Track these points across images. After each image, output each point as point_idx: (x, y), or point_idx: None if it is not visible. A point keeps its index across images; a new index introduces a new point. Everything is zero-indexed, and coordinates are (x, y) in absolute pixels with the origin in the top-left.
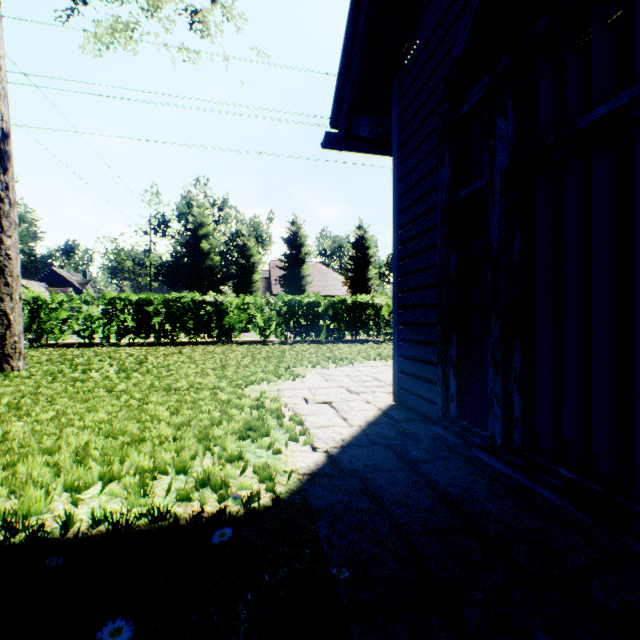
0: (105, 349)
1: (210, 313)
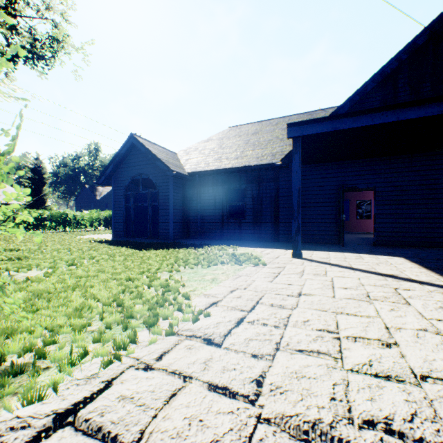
0: None
1: None
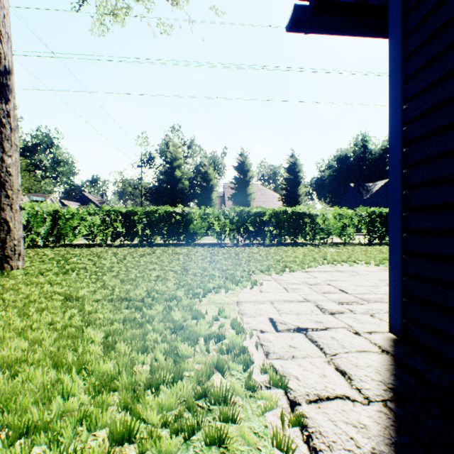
0: (100, 249)
1: (179, 221)
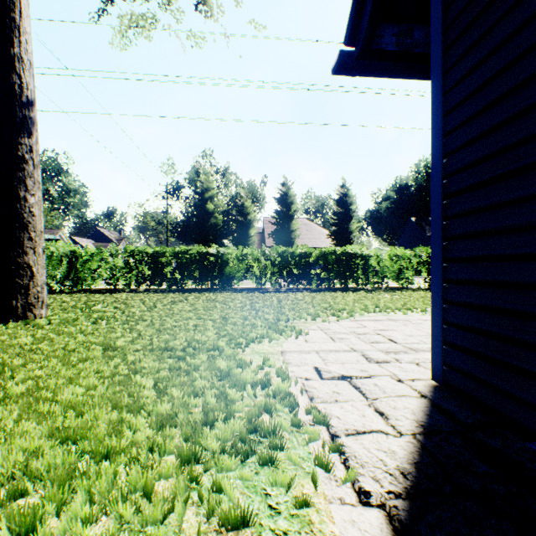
0: (124, 295)
1: (213, 263)
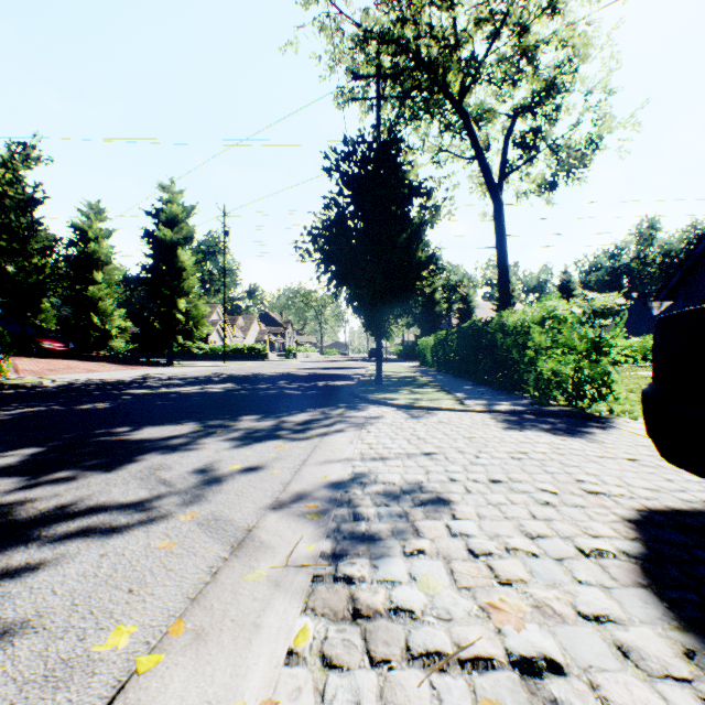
0: None
1: None
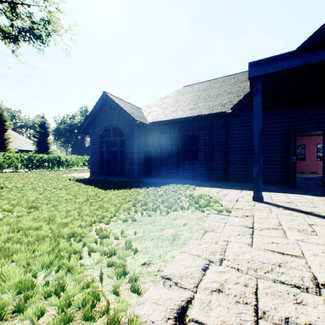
0: None
1: None
